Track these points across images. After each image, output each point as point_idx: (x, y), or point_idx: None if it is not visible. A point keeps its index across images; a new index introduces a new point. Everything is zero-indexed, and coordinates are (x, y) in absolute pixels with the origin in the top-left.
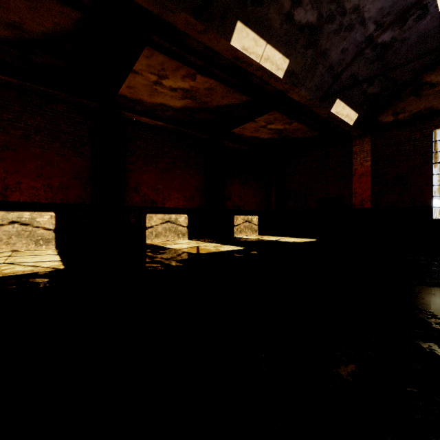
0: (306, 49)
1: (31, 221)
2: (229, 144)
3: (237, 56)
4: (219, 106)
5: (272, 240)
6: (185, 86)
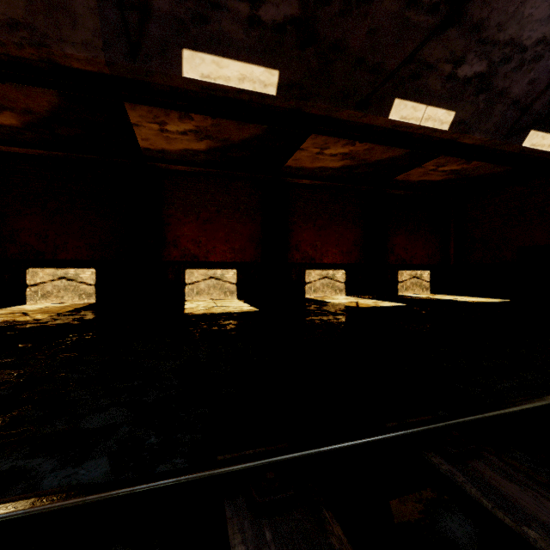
0: (476, 95)
1: (222, 276)
2: (391, 191)
3: (396, 124)
4: (379, 160)
5: (445, 299)
6: (344, 151)
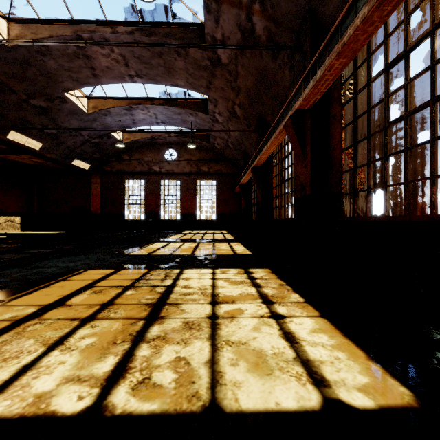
0: (52, 140)
1: None
2: None
3: (10, 140)
4: None
5: (34, 233)
6: None
